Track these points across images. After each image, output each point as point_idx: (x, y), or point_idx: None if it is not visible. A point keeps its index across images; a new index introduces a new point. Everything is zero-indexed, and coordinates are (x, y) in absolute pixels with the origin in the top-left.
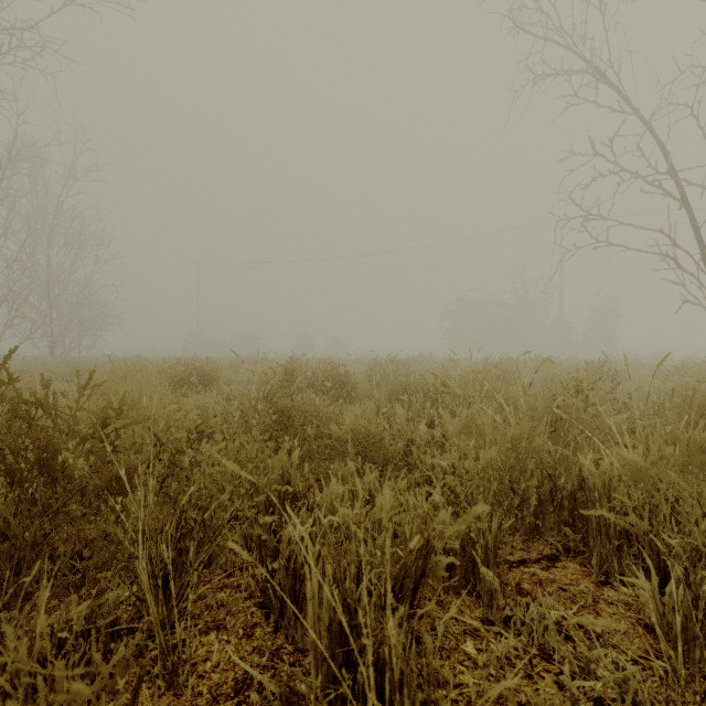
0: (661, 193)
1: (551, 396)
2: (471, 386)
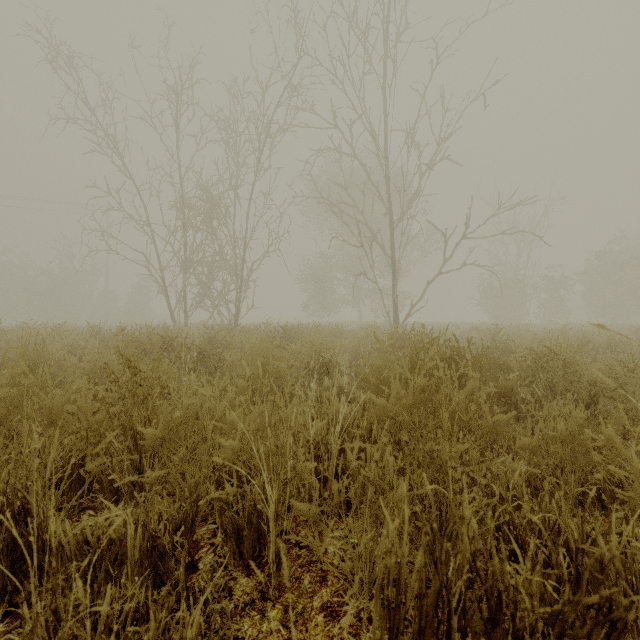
0: (144, 232)
1: (41, 337)
2: (0, 336)
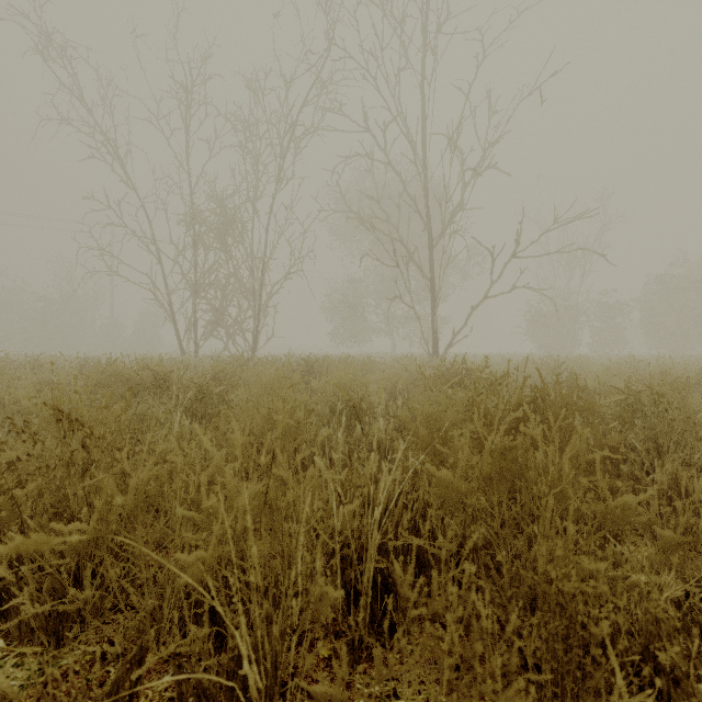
0: (148, 251)
1: (15, 371)
2: None
